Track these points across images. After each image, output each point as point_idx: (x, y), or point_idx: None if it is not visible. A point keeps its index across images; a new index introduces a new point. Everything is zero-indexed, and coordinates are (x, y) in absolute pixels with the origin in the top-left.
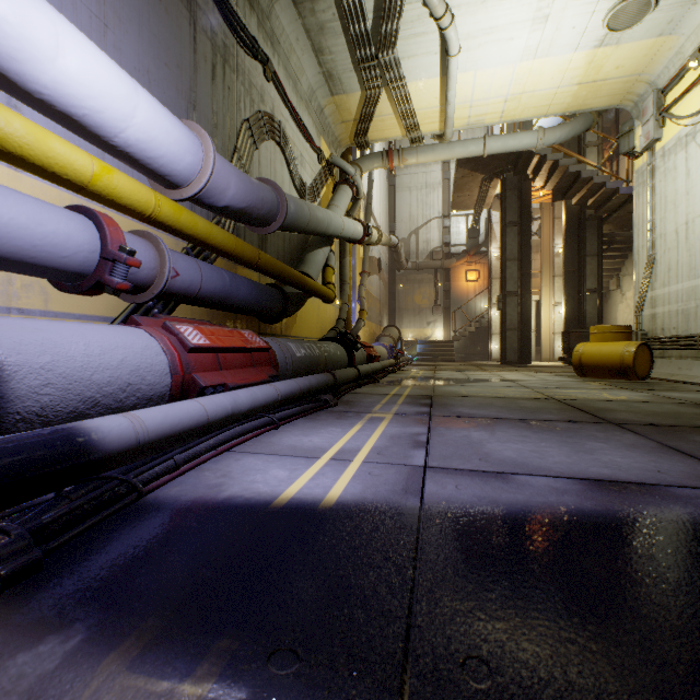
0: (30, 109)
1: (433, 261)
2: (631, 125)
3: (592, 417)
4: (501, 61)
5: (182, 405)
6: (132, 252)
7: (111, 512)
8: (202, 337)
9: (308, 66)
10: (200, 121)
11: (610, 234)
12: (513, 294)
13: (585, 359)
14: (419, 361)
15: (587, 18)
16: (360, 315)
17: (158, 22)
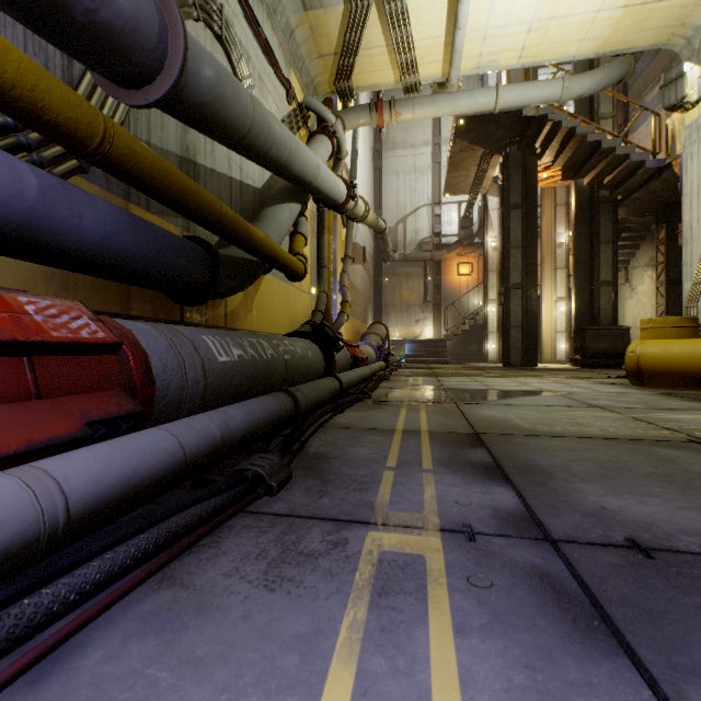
0: None
1: (423, 253)
2: (680, 70)
3: None
4: None
5: None
6: None
7: None
8: None
9: None
10: None
11: (623, 220)
12: (517, 287)
13: (646, 362)
14: (408, 363)
15: None
16: (342, 307)
17: None
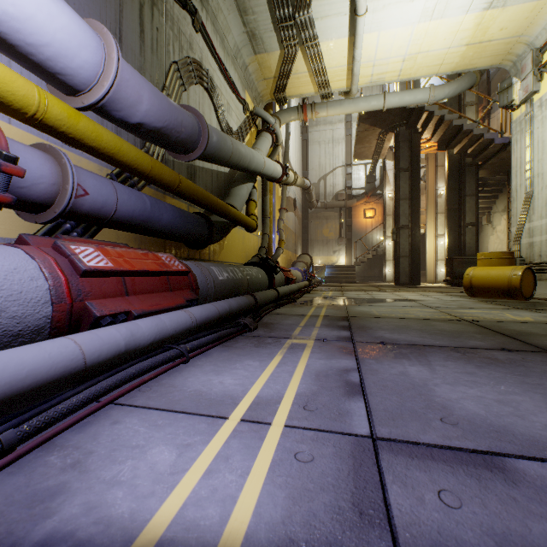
0: None
1: (338, 202)
2: (510, 82)
3: (522, 343)
4: (402, 22)
5: (42, 347)
6: (11, 157)
7: None
8: (105, 259)
9: (234, 25)
10: (127, 55)
11: (484, 178)
12: (405, 227)
13: (475, 281)
14: (327, 282)
15: None
16: (279, 244)
17: None
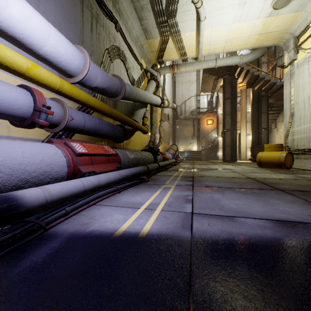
0: (0, 39)
1: (192, 115)
2: (282, 53)
3: (269, 186)
4: (224, 23)
5: (71, 182)
6: (49, 107)
7: (27, 240)
8: (84, 148)
9: (136, 25)
10: (85, 49)
11: (272, 103)
12: (228, 130)
13: (262, 159)
14: (186, 160)
15: (263, 3)
16: (159, 139)
17: (64, 1)
